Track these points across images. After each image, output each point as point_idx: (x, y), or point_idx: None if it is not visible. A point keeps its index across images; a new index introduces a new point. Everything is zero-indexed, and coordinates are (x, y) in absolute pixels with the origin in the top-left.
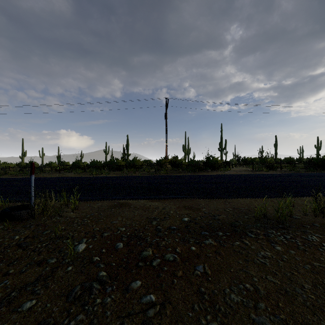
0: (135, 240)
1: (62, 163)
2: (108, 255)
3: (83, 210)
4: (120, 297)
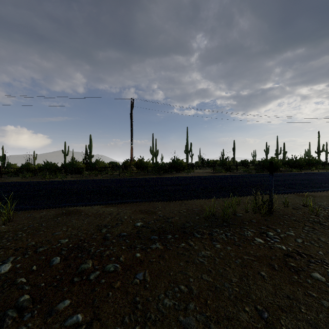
0: (76, 253)
1: (7, 166)
2: (39, 273)
3: (19, 222)
4: (40, 323)
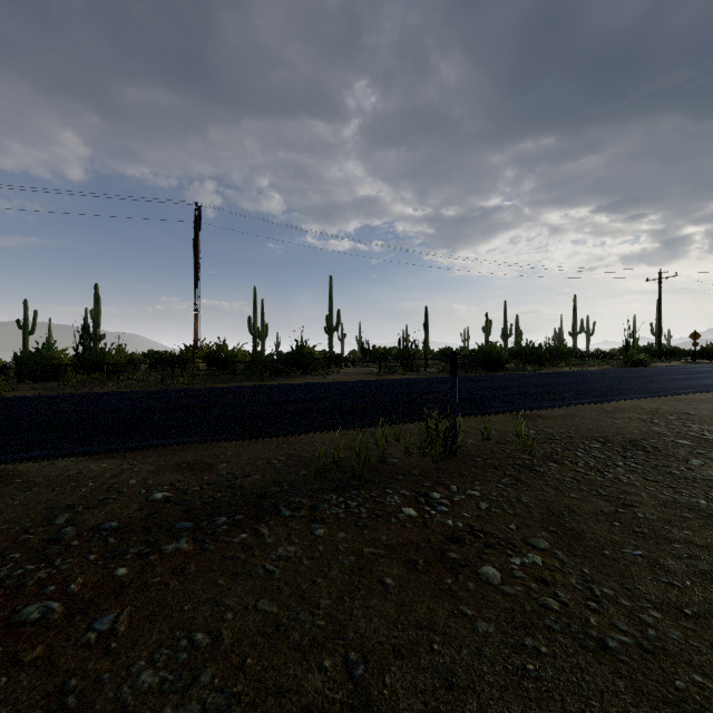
0: None
1: None
2: None
3: None
4: None
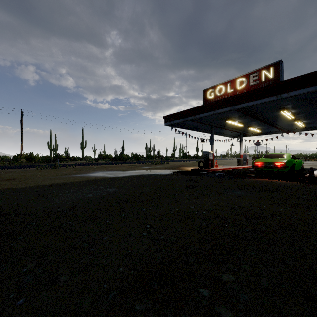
0: None
1: None
2: None
3: None
4: None
